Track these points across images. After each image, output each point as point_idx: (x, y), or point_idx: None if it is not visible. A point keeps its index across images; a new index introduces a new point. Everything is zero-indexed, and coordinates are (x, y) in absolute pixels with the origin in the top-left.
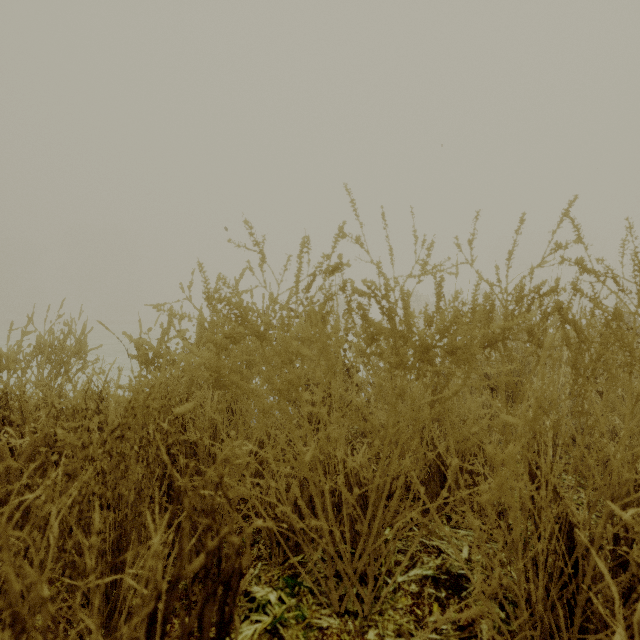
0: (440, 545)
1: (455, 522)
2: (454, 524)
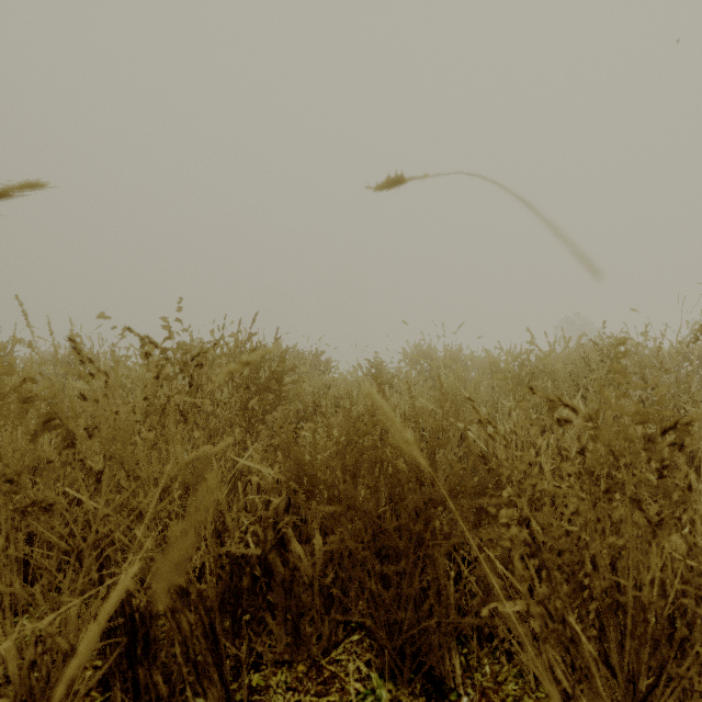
0: None
1: None
2: None
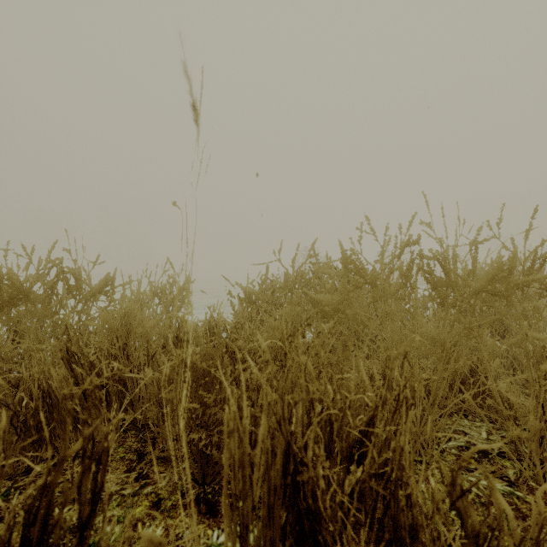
0: (464, 430)
1: (471, 418)
2: (470, 419)
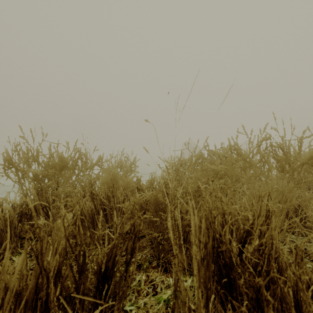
0: (293, 240)
1: (296, 234)
2: (296, 235)
